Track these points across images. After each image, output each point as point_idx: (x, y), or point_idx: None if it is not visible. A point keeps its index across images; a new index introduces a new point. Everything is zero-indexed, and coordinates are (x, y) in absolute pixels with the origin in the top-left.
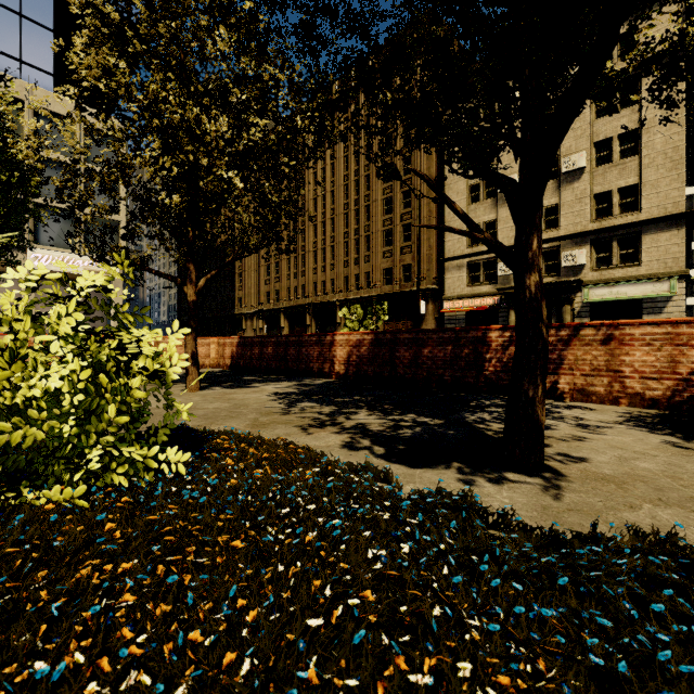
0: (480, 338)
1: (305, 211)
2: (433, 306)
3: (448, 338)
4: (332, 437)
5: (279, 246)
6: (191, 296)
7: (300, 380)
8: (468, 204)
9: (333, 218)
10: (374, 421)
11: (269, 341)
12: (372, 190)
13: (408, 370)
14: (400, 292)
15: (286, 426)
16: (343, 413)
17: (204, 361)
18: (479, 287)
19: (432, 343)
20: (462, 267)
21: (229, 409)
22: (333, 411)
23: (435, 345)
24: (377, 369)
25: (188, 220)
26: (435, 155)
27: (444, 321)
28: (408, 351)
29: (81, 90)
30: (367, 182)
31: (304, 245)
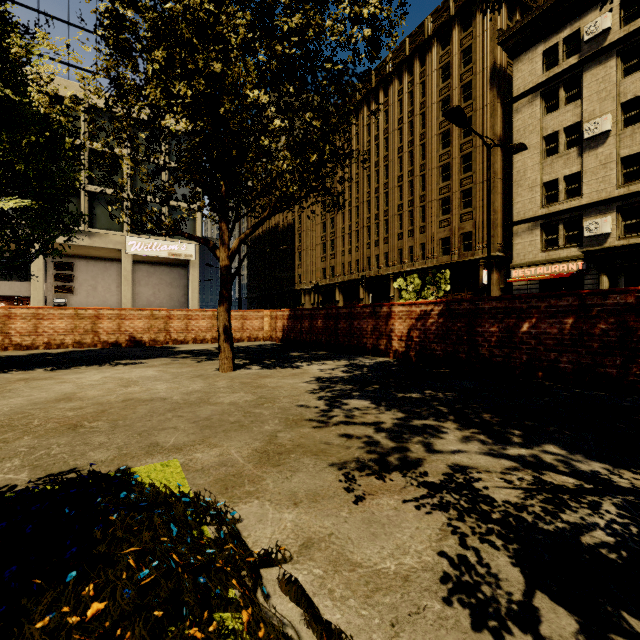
0: (632, 306)
1: (358, 189)
2: (497, 275)
3: (566, 307)
4: (408, 524)
5: (334, 225)
6: (223, 260)
7: (351, 358)
8: (543, 158)
9: (386, 192)
10: (484, 461)
11: (319, 313)
12: (427, 158)
13: (496, 351)
14: (459, 262)
15: (316, 464)
16: (416, 431)
17: (257, 334)
18: (558, 252)
19: (536, 314)
20: (535, 230)
21: (247, 407)
22: (398, 423)
23: (542, 317)
24: (450, 348)
25: (216, 168)
26: (500, 111)
27: (510, 292)
28: (496, 326)
29: (104, 30)
30: (421, 152)
31: (357, 221)
